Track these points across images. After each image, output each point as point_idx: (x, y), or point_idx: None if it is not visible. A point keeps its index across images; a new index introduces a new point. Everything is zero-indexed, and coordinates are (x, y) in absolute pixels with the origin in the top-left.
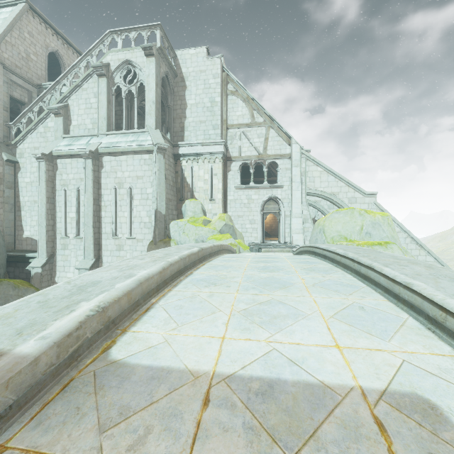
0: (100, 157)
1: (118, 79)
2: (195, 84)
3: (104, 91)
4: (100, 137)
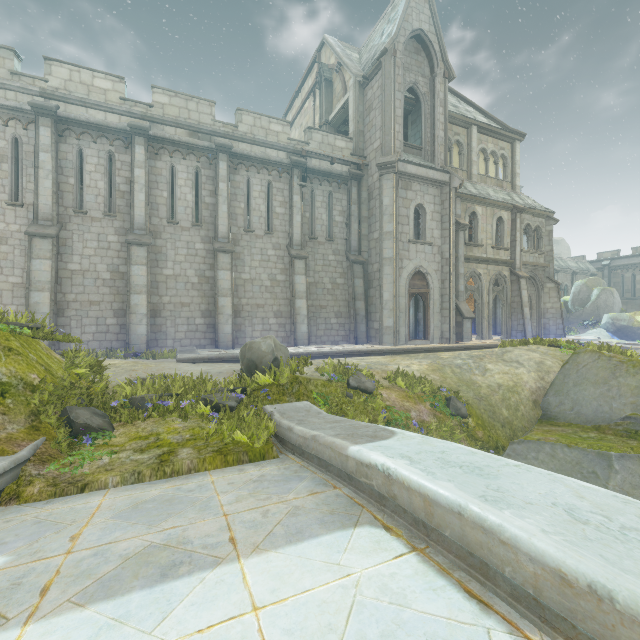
0: None
1: None
2: None
3: None
4: None
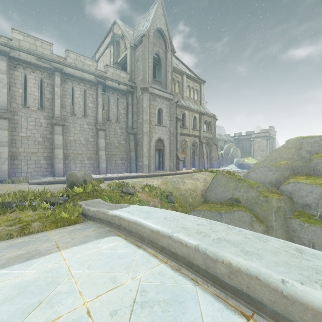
0: None
1: None
2: None
3: None
4: None
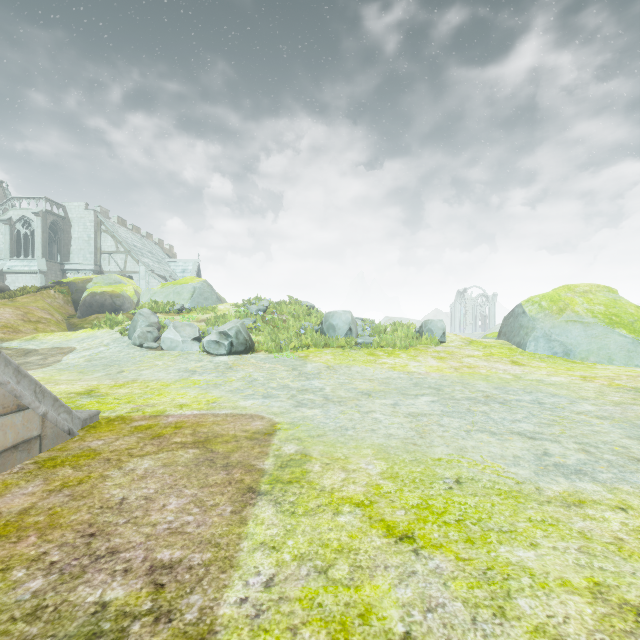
0: (5, 274)
1: (19, 226)
2: (78, 225)
3: (8, 234)
4: (5, 261)
